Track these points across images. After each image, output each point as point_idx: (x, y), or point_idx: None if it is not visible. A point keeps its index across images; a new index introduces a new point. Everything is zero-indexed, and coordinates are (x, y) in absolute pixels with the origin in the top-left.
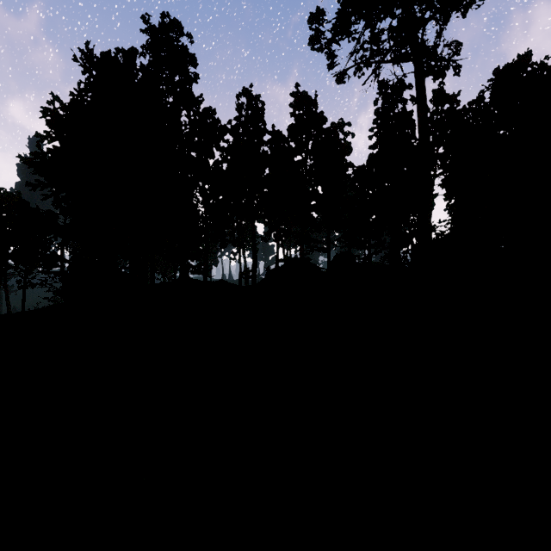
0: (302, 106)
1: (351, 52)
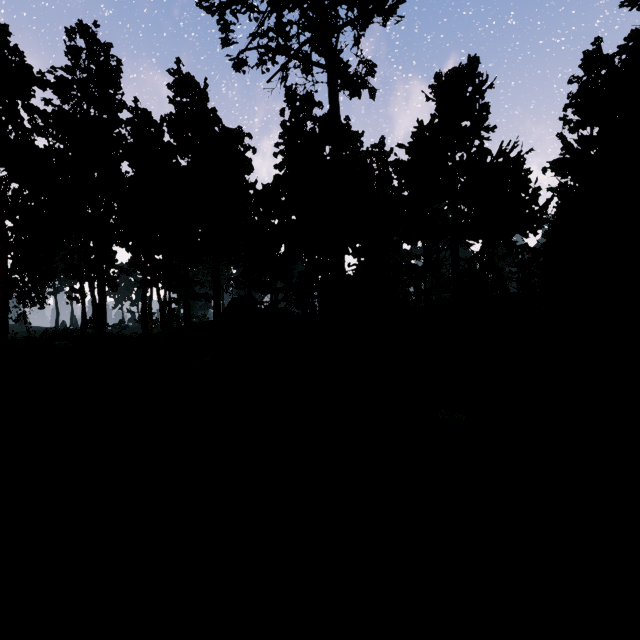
0: (186, 92)
1: (253, 33)
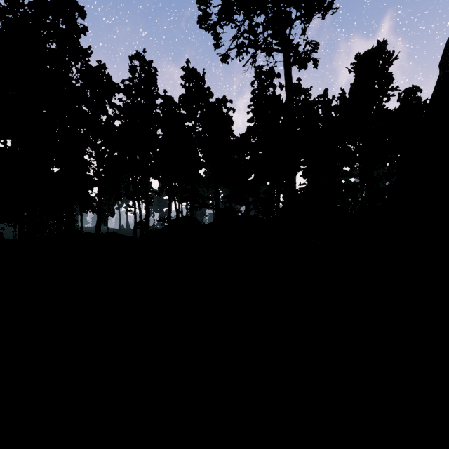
0: (192, 80)
1: (234, 37)
